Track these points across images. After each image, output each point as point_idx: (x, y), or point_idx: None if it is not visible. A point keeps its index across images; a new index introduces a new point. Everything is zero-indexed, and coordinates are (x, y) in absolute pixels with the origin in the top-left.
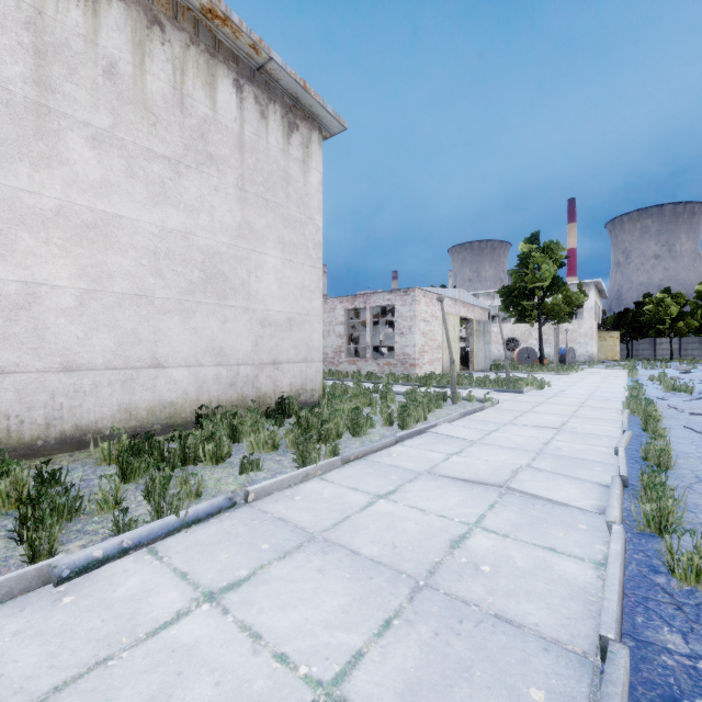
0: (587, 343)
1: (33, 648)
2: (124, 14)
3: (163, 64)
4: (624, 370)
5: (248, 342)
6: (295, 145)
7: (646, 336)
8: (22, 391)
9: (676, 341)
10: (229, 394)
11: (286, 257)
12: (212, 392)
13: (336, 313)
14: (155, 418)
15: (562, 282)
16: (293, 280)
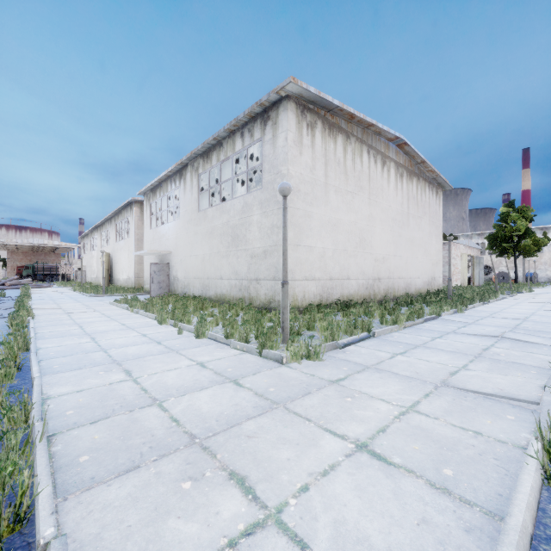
0: (546, 269)
1: (497, 307)
2: (415, 180)
3: (419, 190)
4: None
5: (430, 271)
6: (437, 199)
7: None
8: (406, 283)
9: None
10: (427, 287)
11: (436, 240)
12: (425, 286)
13: None
14: (418, 293)
15: (531, 231)
16: (437, 248)
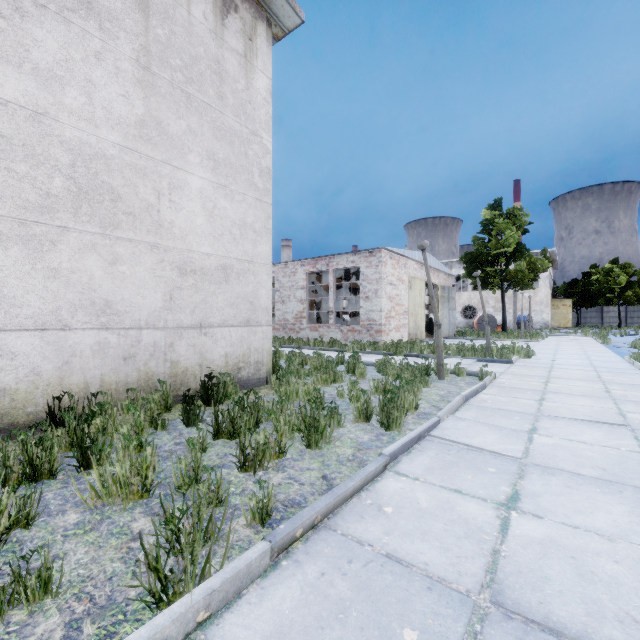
0: (542, 311)
1: None
2: None
3: None
4: (587, 336)
5: (157, 295)
6: (233, 30)
7: (595, 304)
8: None
9: (622, 309)
10: (123, 372)
11: (219, 180)
12: (90, 369)
13: (296, 276)
14: None
15: (525, 248)
16: (229, 213)
